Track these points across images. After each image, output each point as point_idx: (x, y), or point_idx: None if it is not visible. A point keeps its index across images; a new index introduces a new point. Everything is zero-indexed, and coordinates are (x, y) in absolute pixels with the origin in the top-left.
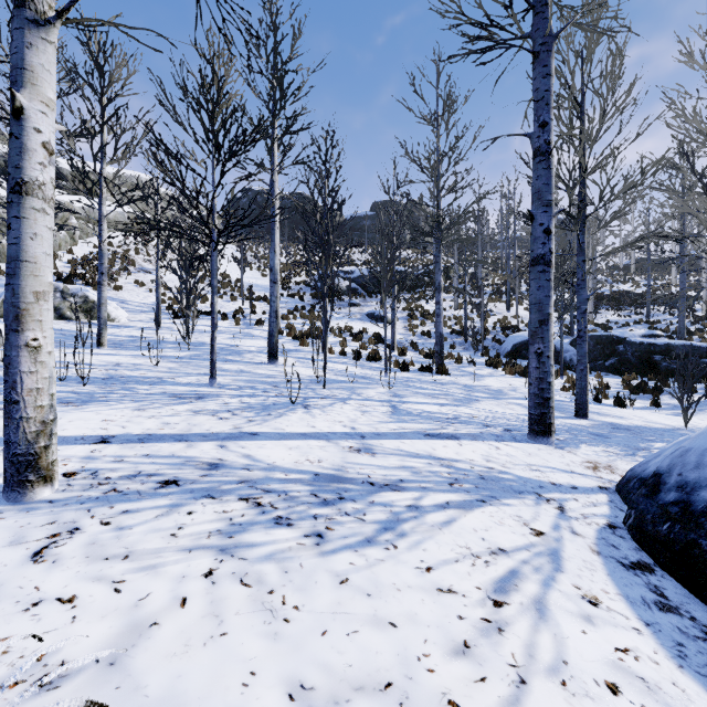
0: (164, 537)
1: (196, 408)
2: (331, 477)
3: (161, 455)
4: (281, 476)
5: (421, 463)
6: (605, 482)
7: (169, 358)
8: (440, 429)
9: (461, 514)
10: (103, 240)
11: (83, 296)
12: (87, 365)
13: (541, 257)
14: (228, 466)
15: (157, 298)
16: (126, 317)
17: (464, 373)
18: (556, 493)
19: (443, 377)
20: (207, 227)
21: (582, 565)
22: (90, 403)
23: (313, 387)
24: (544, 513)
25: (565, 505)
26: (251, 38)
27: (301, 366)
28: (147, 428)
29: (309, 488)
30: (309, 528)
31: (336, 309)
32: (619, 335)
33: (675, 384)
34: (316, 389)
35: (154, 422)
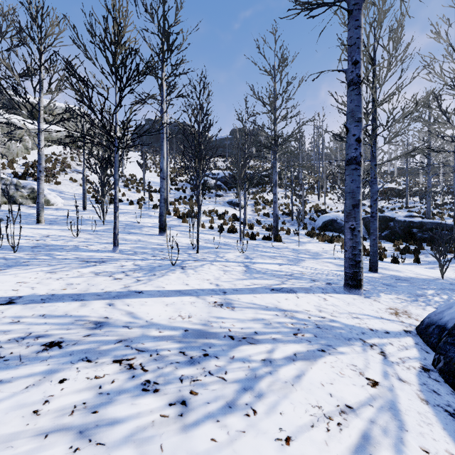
0: (24, 416)
1: (97, 270)
2: (198, 333)
3: (55, 315)
4: (155, 333)
5: (270, 315)
6: (407, 325)
7: (88, 231)
8: (281, 284)
9: (307, 366)
10: (41, 147)
11: (31, 188)
12: (24, 236)
13: (354, 159)
14: (111, 325)
15: (83, 190)
16: (62, 203)
17: (292, 241)
18: (375, 338)
19: (278, 243)
20: (110, 135)
21: (419, 418)
22: (12, 267)
23: (189, 252)
24: (371, 359)
25: (384, 350)
26: (147, 8)
27: (182, 236)
28: (52, 288)
29: (179, 346)
30: (174, 394)
31: (207, 198)
32: (390, 215)
33: (427, 248)
34: (191, 253)
35: (59, 283)
